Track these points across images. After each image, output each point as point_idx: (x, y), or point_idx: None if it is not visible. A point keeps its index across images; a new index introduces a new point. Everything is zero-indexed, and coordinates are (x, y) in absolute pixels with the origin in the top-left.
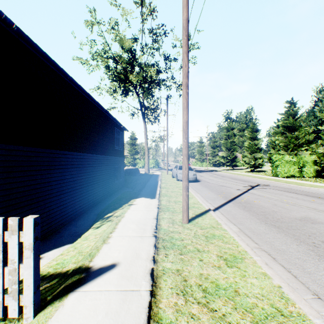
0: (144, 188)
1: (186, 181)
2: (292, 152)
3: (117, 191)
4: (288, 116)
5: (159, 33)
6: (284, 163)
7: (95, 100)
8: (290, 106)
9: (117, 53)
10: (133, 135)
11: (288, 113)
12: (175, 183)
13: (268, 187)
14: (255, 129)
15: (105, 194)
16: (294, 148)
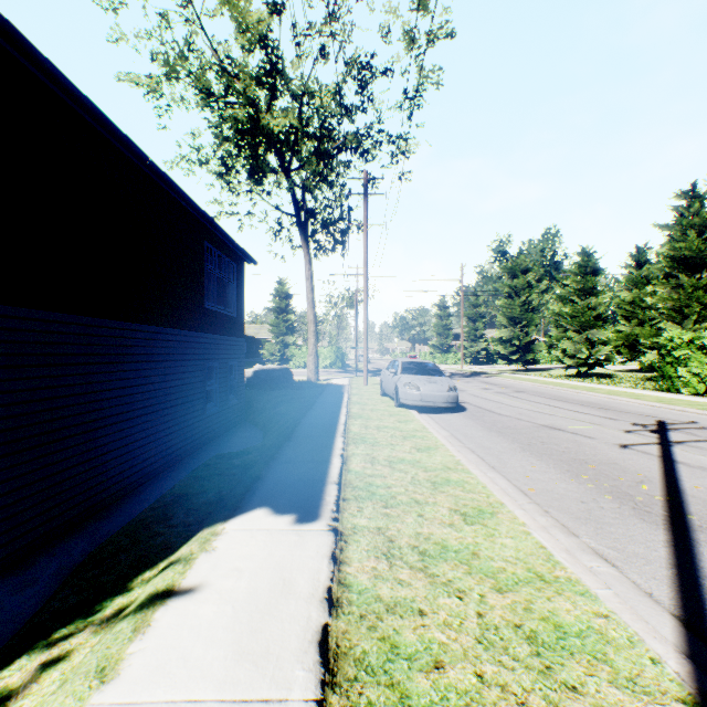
0: (286, 440)
1: None
2: (697, 325)
3: (215, 437)
4: (683, 230)
5: None
6: (699, 355)
7: (85, 97)
8: (688, 204)
9: (226, 49)
10: (282, 287)
11: (684, 222)
12: (393, 415)
13: None
14: (590, 269)
15: (160, 458)
16: (701, 315)
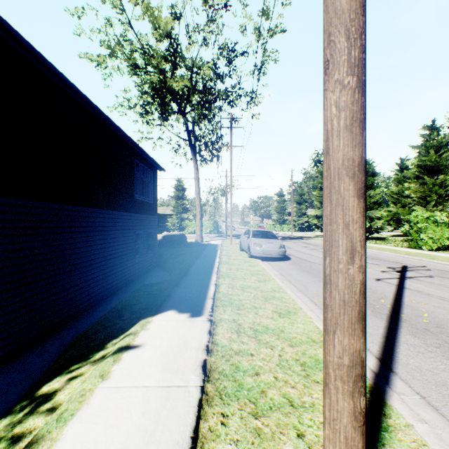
0: (184, 276)
1: (355, 334)
2: (435, 207)
3: (140, 276)
4: (427, 149)
5: (217, 4)
6: (433, 226)
7: (72, 84)
8: (430, 133)
9: (146, 40)
10: (179, 183)
11: (427, 144)
12: (247, 262)
13: (432, 273)
14: (370, 173)
15: (110, 287)
16: (437, 202)
